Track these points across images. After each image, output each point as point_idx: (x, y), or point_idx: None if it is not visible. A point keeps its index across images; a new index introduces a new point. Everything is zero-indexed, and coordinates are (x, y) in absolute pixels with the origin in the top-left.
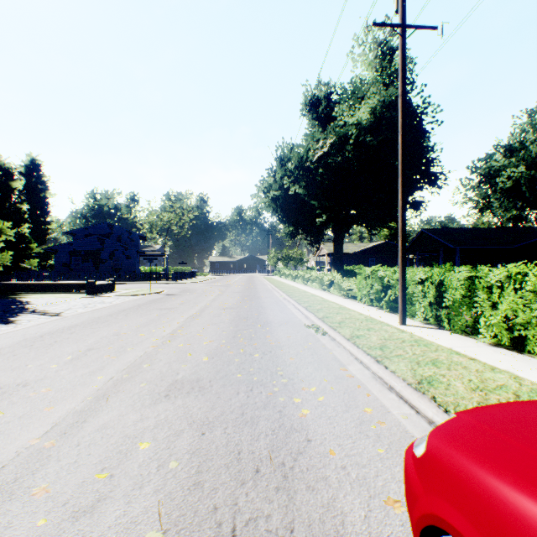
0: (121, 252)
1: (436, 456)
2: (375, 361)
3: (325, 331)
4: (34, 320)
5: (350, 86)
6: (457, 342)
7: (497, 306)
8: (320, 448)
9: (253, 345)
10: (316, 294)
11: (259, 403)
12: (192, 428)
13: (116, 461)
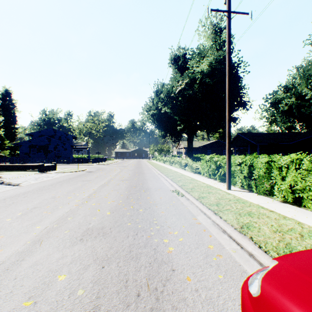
0: (61, 146)
1: (270, 301)
2: (214, 213)
3: (183, 194)
4: (2, 189)
5: (197, 50)
6: (261, 200)
7: (285, 179)
8: (181, 276)
9: (139, 203)
10: (177, 171)
11: (141, 243)
12: (96, 263)
13: (40, 290)
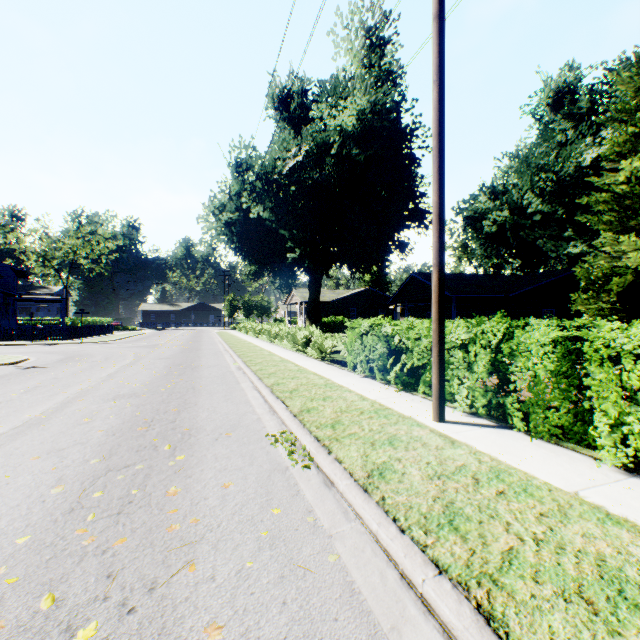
0: None
1: None
2: (479, 616)
3: (310, 455)
4: None
5: (331, 81)
6: (567, 469)
7: (634, 396)
8: None
9: (111, 548)
10: (288, 357)
11: None
12: None
13: None
